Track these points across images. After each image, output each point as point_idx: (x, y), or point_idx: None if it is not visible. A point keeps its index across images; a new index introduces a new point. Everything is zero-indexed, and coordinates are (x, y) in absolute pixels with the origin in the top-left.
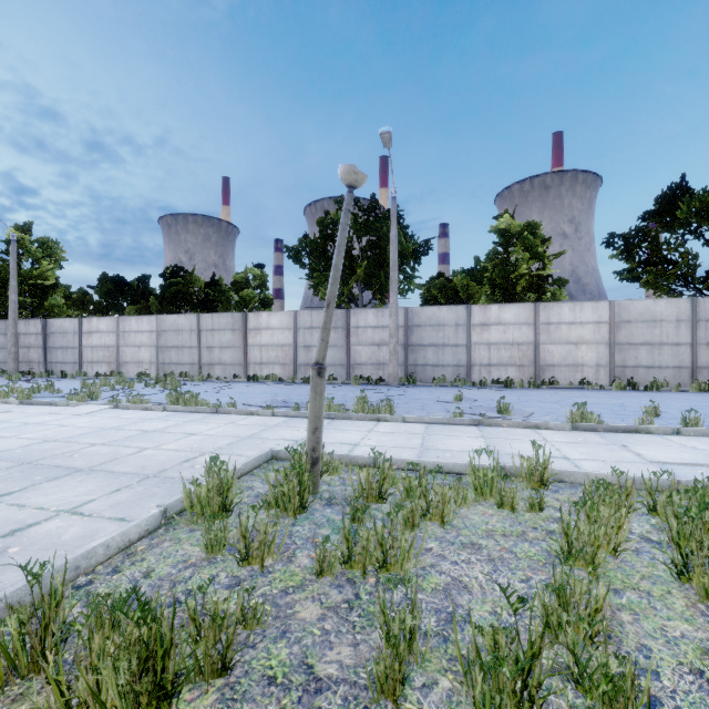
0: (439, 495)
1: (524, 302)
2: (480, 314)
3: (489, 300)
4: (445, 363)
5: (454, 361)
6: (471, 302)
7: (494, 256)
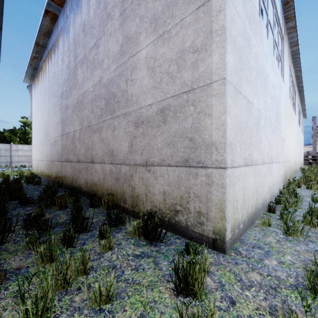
0: (7, 172)
1: (30, 145)
2: (15, 147)
3: (19, 143)
4: (2, 161)
5: (5, 161)
6: (12, 142)
7: (21, 129)
